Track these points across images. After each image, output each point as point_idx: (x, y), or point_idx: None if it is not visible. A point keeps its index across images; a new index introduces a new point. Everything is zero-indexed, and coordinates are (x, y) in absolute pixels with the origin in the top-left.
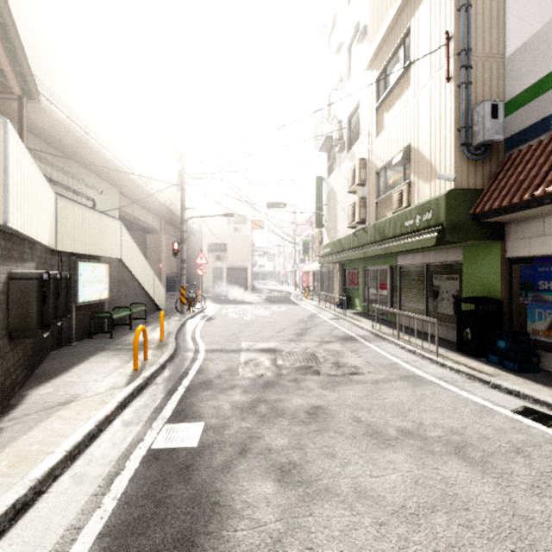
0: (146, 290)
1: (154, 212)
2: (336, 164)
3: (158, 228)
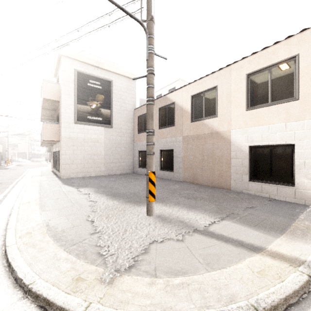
0: None
1: None
2: None
3: None
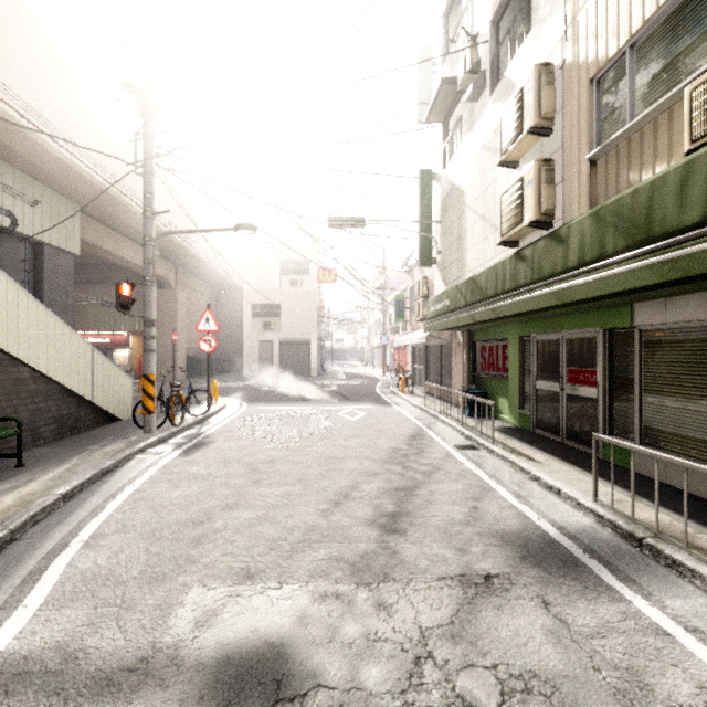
0: (61, 383)
1: (162, 253)
2: (464, 131)
3: (171, 280)
